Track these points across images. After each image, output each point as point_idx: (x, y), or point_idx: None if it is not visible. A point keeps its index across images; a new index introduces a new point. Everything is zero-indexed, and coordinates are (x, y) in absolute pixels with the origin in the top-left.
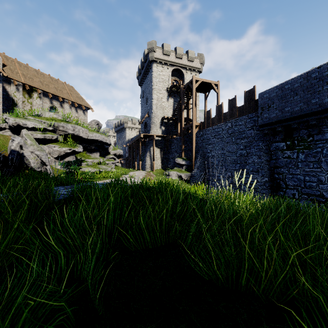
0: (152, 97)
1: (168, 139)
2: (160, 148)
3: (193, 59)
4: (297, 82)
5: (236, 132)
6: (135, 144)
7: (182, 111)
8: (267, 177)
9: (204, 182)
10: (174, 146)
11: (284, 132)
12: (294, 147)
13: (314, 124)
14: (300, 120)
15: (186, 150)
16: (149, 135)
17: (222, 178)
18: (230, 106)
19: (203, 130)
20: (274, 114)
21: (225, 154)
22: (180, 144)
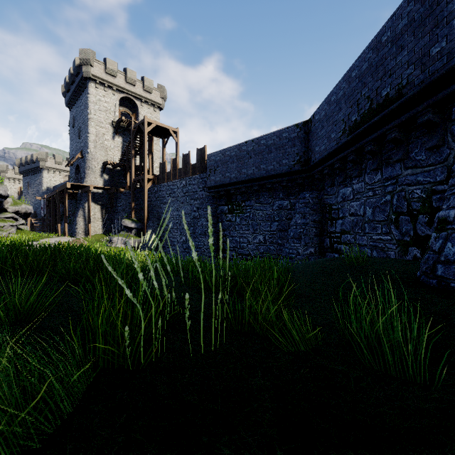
0: (89, 131)
1: (114, 193)
2: (101, 205)
3: (152, 90)
4: (234, 151)
5: (190, 192)
6: (58, 197)
7: (132, 158)
8: (213, 240)
9: (158, 249)
10: (121, 203)
11: (226, 197)
12: (234, 211)
13: (244, 192)
14: (236, 186)
15: (138, 210)
16: (83, 185)
17: (177, 243)
18: (185, 162)
19: (157, 186)
20: (219, 178)
21: (180, 216)
22: (130, 201)
